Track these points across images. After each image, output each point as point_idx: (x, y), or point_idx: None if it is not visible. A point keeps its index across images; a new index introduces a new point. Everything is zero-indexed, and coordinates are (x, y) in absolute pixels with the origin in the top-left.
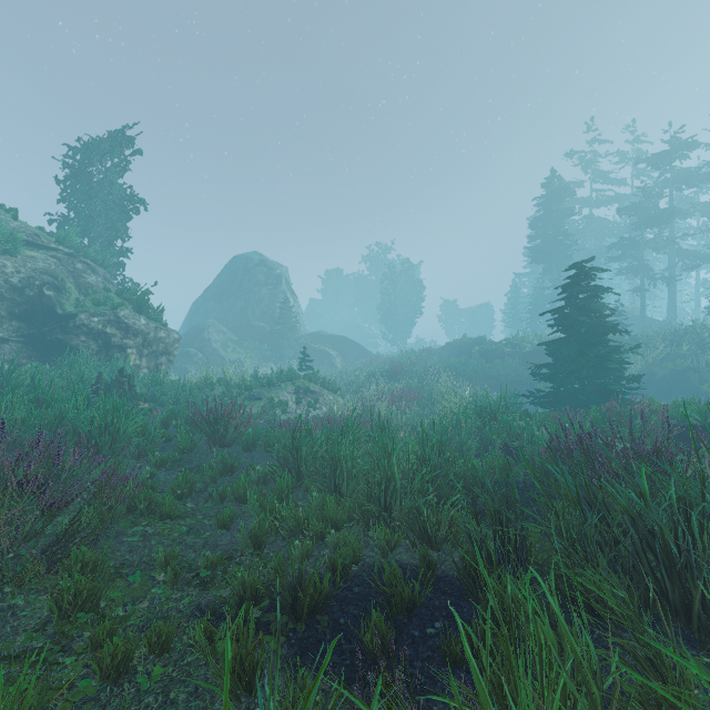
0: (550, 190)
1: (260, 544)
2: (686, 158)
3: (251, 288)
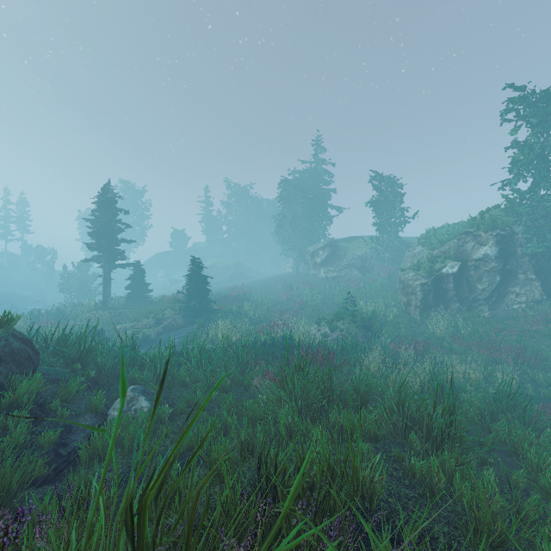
0: None
1: None
2: None
3: None
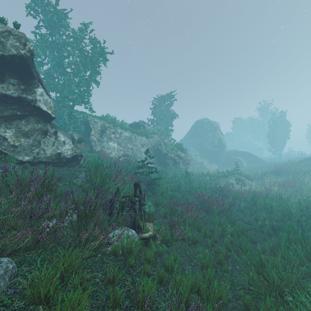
0: None
1: (256, 220)
2: None
3: (204, 133)
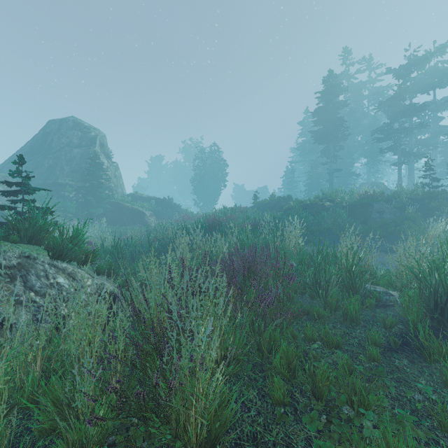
0: (330, 84)
1: None
2: (422, 69)
3: (62, 148)
